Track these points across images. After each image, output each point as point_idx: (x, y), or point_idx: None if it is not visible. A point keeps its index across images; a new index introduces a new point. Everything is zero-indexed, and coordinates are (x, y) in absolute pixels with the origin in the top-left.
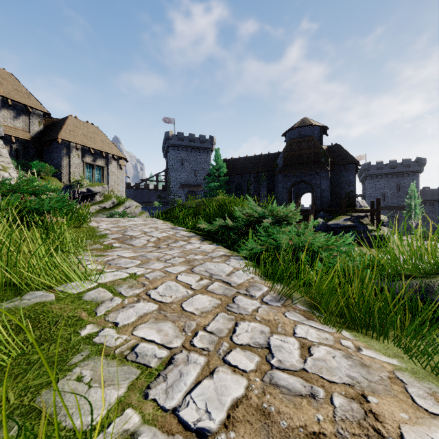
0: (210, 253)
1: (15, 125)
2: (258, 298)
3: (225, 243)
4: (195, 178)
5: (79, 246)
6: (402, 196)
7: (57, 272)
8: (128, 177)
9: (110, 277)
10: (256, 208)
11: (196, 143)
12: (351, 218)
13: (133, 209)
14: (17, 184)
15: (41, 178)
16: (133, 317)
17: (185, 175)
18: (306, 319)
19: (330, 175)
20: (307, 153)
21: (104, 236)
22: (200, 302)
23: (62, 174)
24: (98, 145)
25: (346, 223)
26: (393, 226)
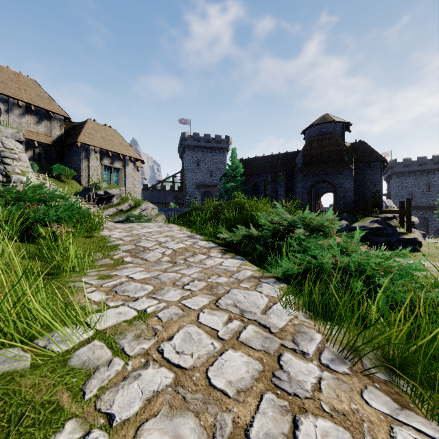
0: (236, 273)
1: (38, 130)
2: (313, 357)
3: (248, 255)
4: (210, 179)
5: (85, 263)
6: (432, 195)
7: (35, 325)
8: (145, 178)
9: (113, 318)
10: (286, 216)
11: (212, 143)
12: (378, 220)
13: (149, 211)
14: (24, 192)
15: (61, 181)
16: (137, 403)
17: (201, 176)
18: (399, 409)
19: (354, 174)
20: (329, 151)
21: (115, 247)
22: (233, 368)
23: (81, 177)
24: (116, 147)
25: (372, 225)
26: (422, 227)
